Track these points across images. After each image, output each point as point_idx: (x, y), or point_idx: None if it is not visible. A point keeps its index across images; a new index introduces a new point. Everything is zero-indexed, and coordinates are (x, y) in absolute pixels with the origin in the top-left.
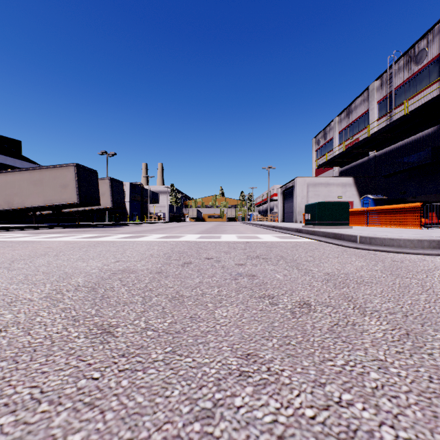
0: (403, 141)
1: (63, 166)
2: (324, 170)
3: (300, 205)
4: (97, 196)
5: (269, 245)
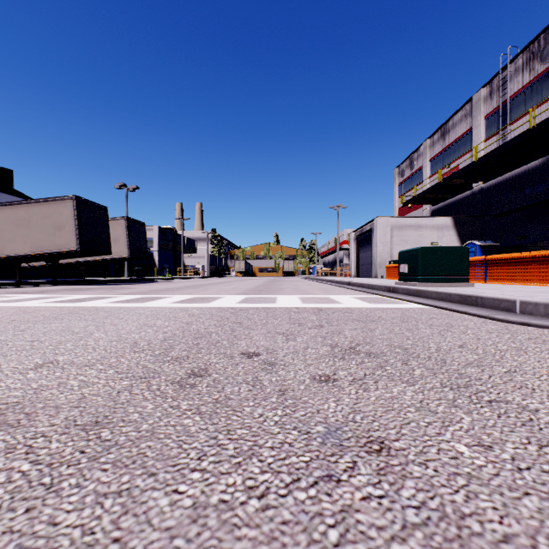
0: (523, 168)
1: (58, 200)
2: (411, 210)
3: (382, 254)
4: (106, 241)
5: (359, 317)
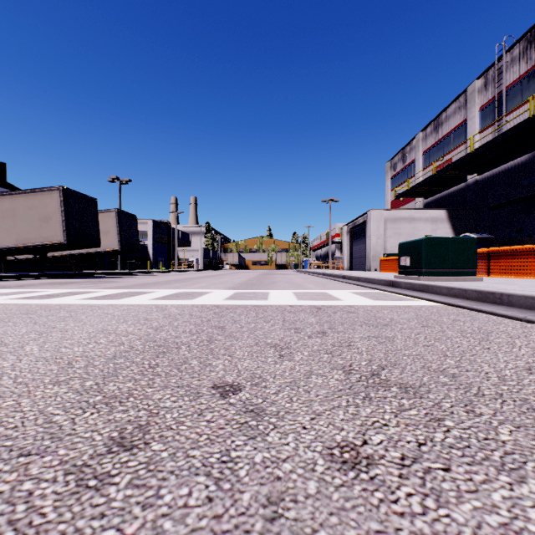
0: (519, 159)
1: (44, 191)
2: (403, 203)
3: (375, 247)
4: (95, 234)
5: (367, 319)
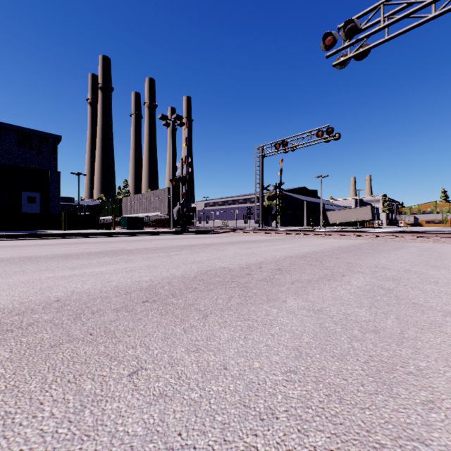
0: None
1: (365, 207)
2: None
3: None
4: (375, 216)
5: None
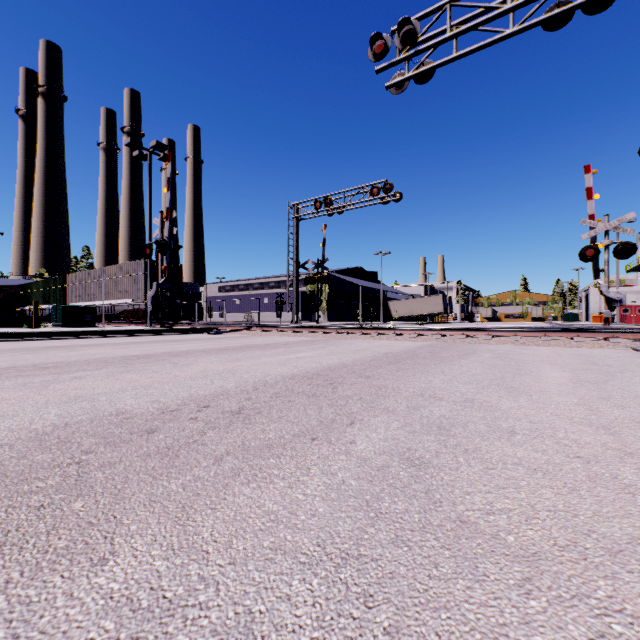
0: None
1: (436, 295)
2: None
3: (592, 309)
4: (447, 308)
5: None
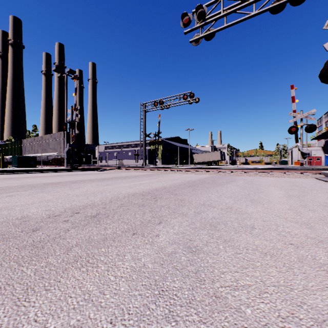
0: None
1: (217, 151)
2: (320, 139)
3: (294, 158)
4: (222, 157)
5: None
